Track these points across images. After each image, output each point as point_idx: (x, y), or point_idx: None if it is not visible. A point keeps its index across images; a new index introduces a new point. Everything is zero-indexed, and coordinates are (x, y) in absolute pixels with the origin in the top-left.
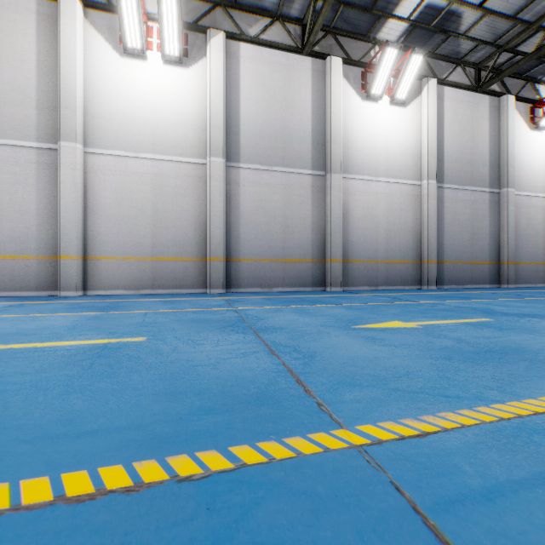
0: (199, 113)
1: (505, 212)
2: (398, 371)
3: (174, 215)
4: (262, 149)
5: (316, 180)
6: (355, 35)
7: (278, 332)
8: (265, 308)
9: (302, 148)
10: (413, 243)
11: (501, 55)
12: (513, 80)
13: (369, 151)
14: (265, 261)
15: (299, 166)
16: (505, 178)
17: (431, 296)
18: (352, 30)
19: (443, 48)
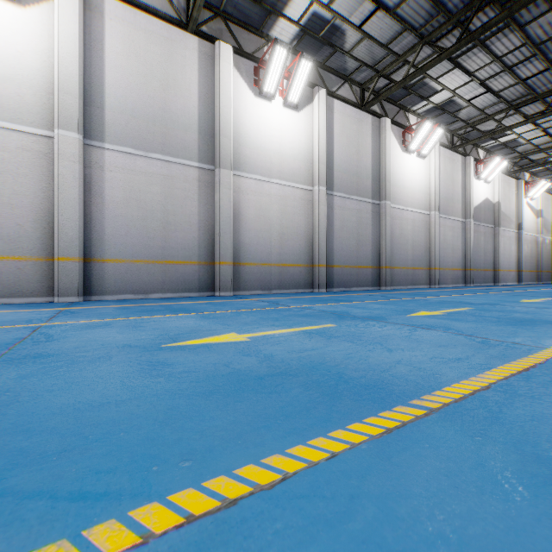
0: (43, 71)
1: (384, 222)
2: (90, 434)
3: (2, 199)
4: (136, 130)
5: (203, 175)
6: (247, 26)
7: (29, 364)
8: (91, 322)
9: (187, 137)
10: (306, 247)
11: (380, 80)
12: (391, 105)
13: (262, 150)
14: (139, 263)
15: (183, 156)
16: (384, 191)
17: (311, 300)
18: (243, 19)
19: (332, 62)
